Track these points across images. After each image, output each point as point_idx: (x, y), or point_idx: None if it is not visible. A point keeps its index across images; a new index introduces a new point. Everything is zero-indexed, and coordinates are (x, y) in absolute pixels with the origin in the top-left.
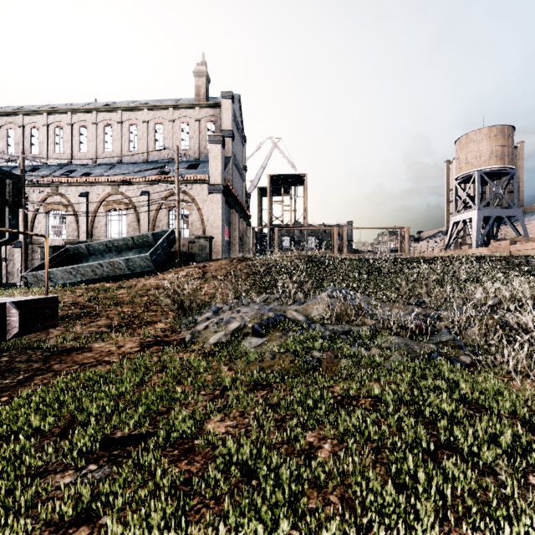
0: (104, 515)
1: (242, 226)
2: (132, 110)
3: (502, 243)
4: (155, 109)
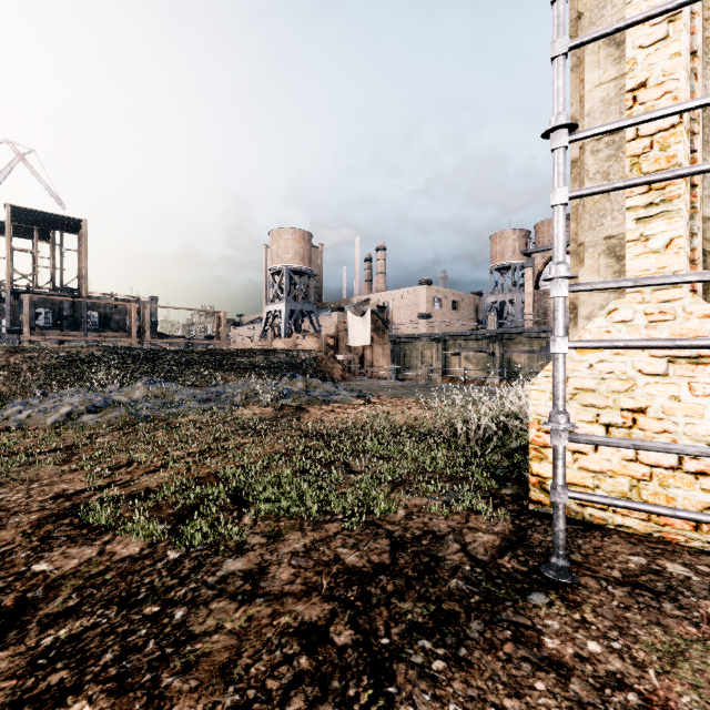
0: (80, 454)
1: None
2: None
3: (292, 338)
4: None
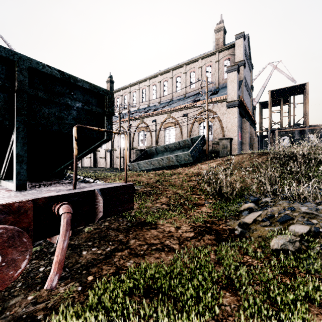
0: None
1: (249, 131)
2: (177, 68)
3: None
4: (190, 63)
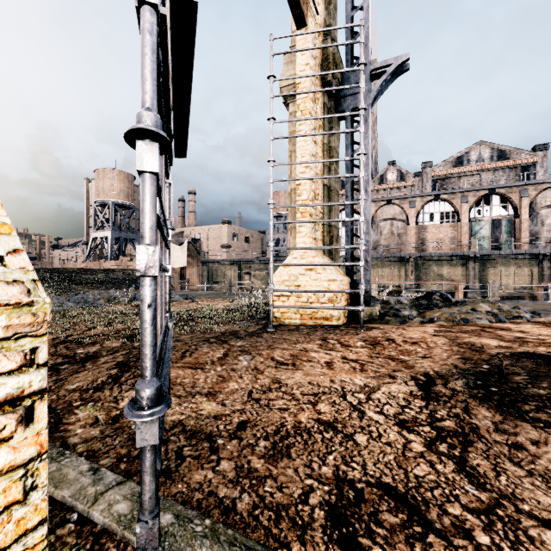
0: None
1: None
2: None
3: (124, 260)
4: None
